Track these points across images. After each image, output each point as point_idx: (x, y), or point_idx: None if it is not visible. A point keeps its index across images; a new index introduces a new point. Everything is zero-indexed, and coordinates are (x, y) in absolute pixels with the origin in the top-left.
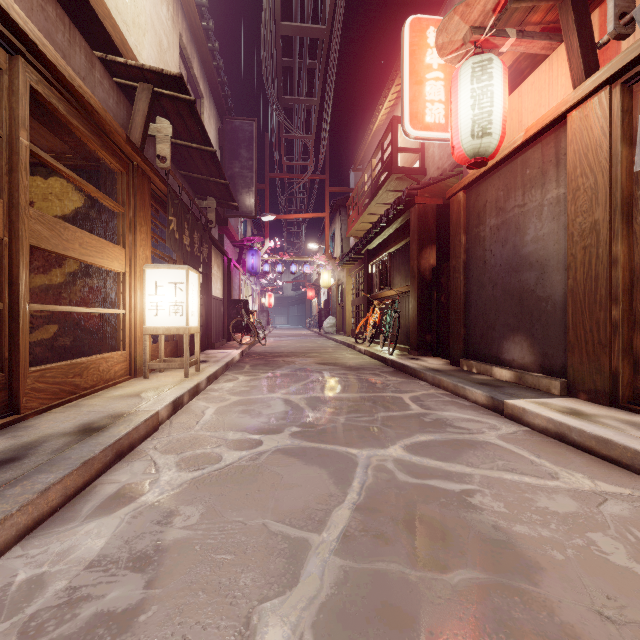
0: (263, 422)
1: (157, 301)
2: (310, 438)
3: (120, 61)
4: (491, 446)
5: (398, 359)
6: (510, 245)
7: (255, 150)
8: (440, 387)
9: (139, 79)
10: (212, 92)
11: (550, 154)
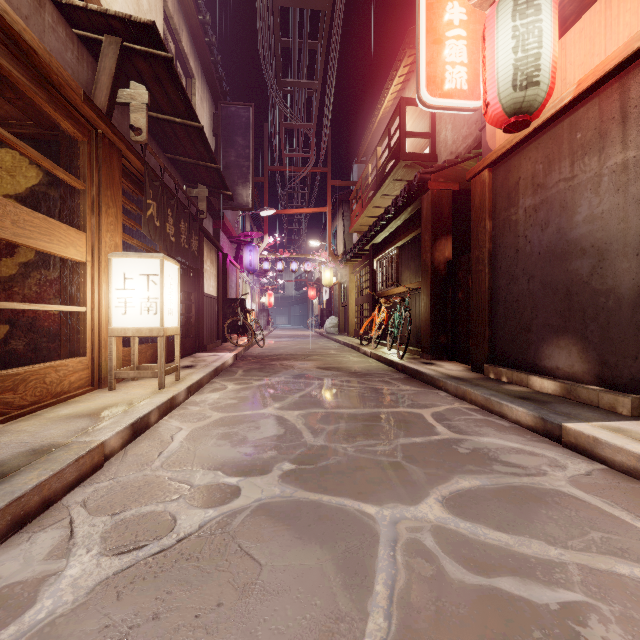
0: (246, 454)
1: (126, 296)
2: (307, 483)
3: (79, 5)
4: (567, 500)
5: (410, 364)
6: (553, 228)
7: (252, 137)
8: (466, 400)
9: (104, 30)
10: (205, 73)
11: (612, 109)
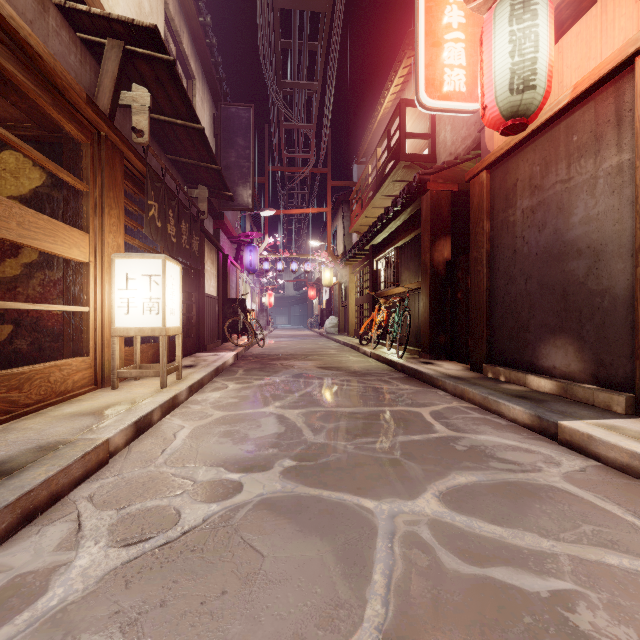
0: (248, 451)
1: (128, 297)
2: (308, 479)
3: (82, 9)
4: (561, 495)
5: (409, 363)
6: (550, 229)
7: (252, 138)
8: (464, 399)
9: (107, 34)
10: (205, 74)
11: (608, 113)
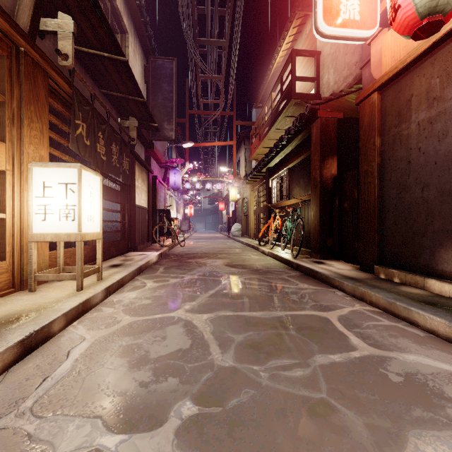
0: (142, 383)
1: (45, 204)
2: (212, 451)
3: None
4: None
5: (304, 263)
6: None
7: (175, 84)
8: (365, 301)
9: None
10: (137, 32)
11: None
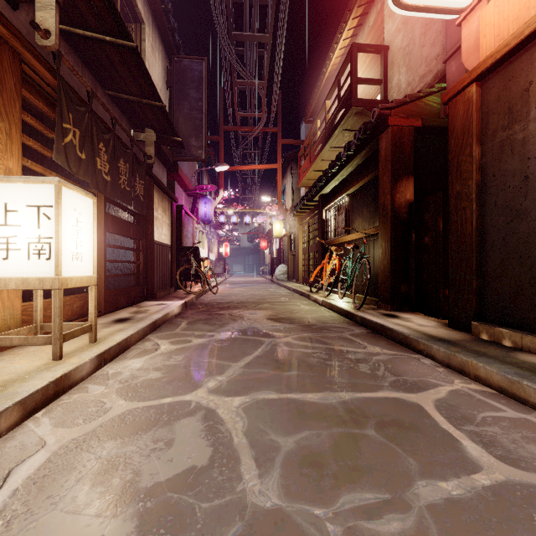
0: None
1: (7, 235)
2: None
3: None
4: None
5: (371, 316)
6: None
7: (205, 90)
8: (467, 375)
9: None
10: (156, 23)
11: None
